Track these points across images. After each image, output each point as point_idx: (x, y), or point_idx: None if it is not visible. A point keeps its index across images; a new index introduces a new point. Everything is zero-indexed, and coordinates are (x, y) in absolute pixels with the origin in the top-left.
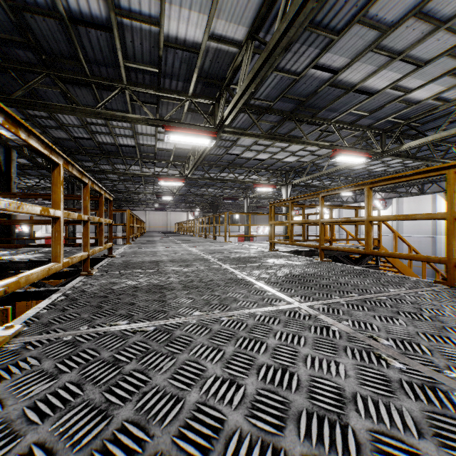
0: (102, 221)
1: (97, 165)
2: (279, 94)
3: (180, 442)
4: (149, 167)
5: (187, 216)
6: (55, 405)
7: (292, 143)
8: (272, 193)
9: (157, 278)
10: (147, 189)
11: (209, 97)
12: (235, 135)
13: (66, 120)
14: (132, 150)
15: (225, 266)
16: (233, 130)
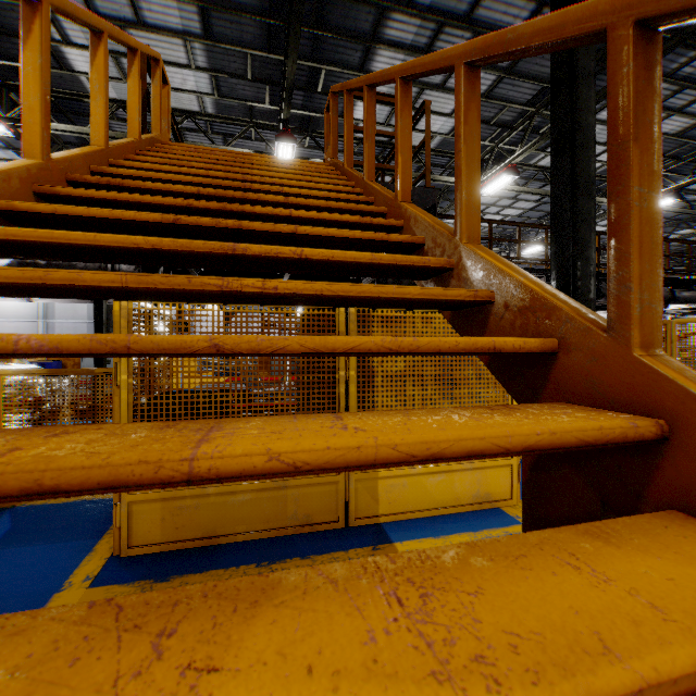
0: None
1: None
2: None
3: None
4: None
5: None
6: None
7: None
8: None
9: None
10: None
11: None
12: None
13: None
14: None
15: None
16: None
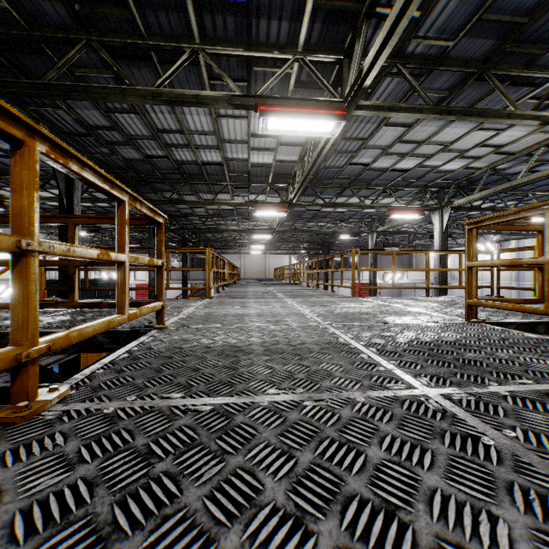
0: (119, 259)
1: (181, 196)
2: (471, 17)
3: None
4: (241, 195)
5: (289, 260)
6: None
7: (485, 118)
8: (408, 225)
9: (200, 502)
10: (241, 227)
11: (332, 50)
12: (378, 111)
13: (133, 129)
14: (219, 170)
15: (424, 388)
16: (374, 104)
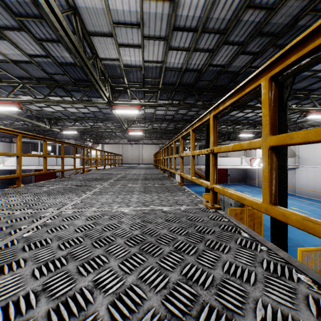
0: None
1: None
2: None
3: (144, 258)
4: None
5: None
6: (227, 289)
7: None
8: None
9: None
10: None
11: None
12: None
13: None
14: None
15: None
16: None
